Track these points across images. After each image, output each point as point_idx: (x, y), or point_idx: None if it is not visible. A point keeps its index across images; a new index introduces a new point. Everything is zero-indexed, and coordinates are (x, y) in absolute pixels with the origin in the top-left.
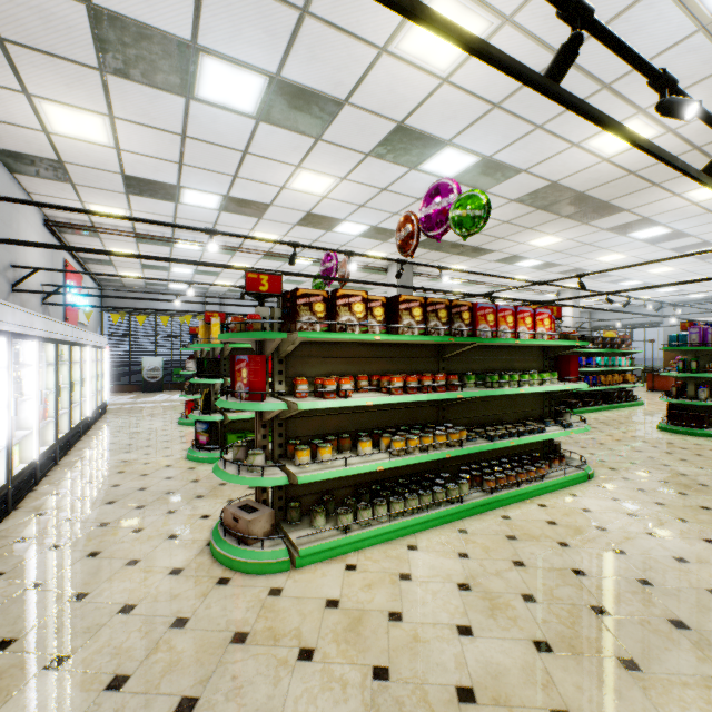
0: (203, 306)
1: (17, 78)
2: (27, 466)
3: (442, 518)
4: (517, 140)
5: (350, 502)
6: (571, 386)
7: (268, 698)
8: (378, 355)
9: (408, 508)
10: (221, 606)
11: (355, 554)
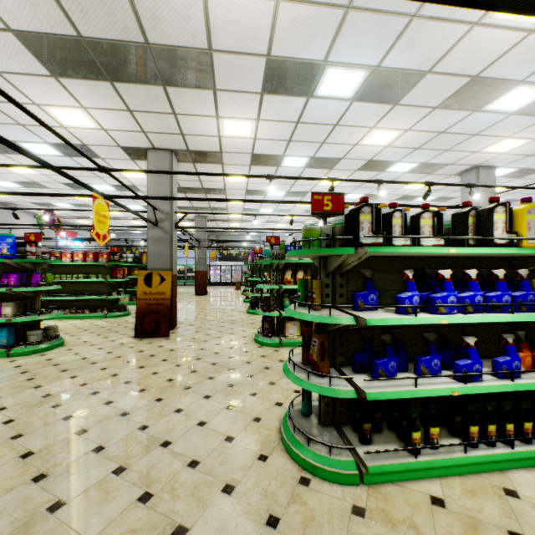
0: None
1: None
2: None
3: None
4: (104, 180)
5: None
6: (93, 280)
7: None
8: None
9: None
10: None
11: None
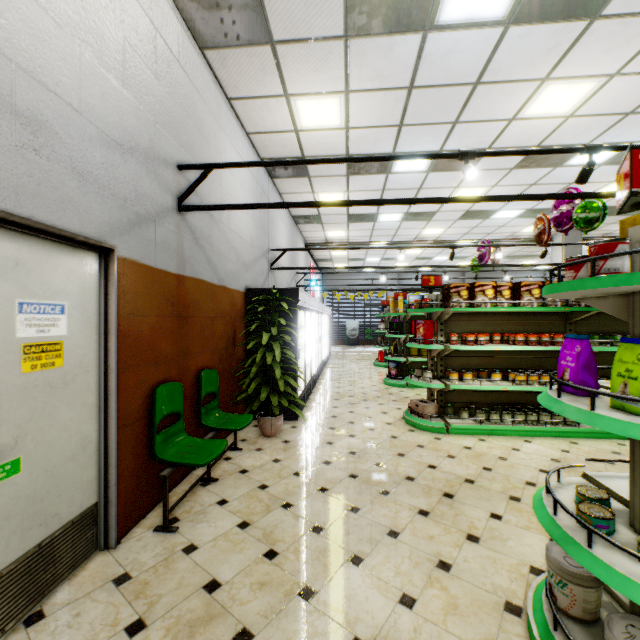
0: (385, 282)
1: (311, 188)
2: (313, 374)
3: (557, 433)
4: None
5: (485, 409)
6: None
7: (433, 461)
8: (510, 320)
9: (527, 420)
10: (411, 437)
11: (486, 436)
